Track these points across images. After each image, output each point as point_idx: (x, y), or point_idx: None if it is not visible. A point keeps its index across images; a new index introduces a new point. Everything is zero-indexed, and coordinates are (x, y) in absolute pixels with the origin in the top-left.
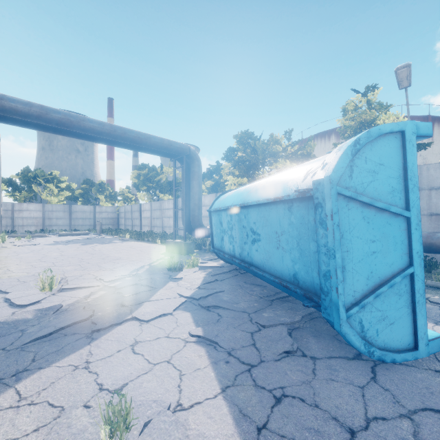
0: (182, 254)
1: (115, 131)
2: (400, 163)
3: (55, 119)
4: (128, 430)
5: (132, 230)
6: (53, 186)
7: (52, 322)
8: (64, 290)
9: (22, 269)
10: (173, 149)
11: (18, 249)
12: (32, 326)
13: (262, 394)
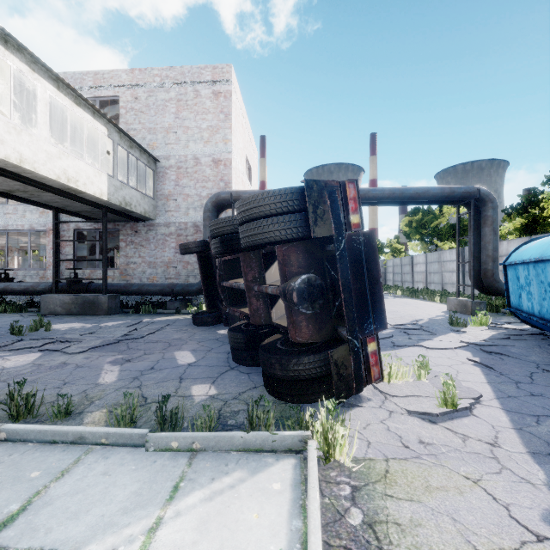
0: (468, 314)
1: (394, 194)
2: None
3: None
4: (427, 372)
5: (402, 287)
6: None
7: None
8: None
9: None
10: (456, 196)
11: None
12: None
13: (520, 391)
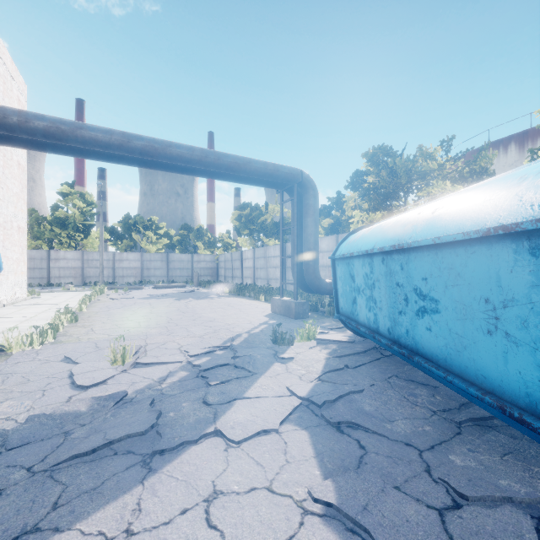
0: (292, 318)
1: (207, 157)
2: None
3: (138, 147)
4: None
5: (232, 283)
6: (152, 233)
7: (107, 423)
8: (138, 365)
9: (105, 330)
10: (280, 176)
11: (111, 304)
12: (81, 426)
13: None
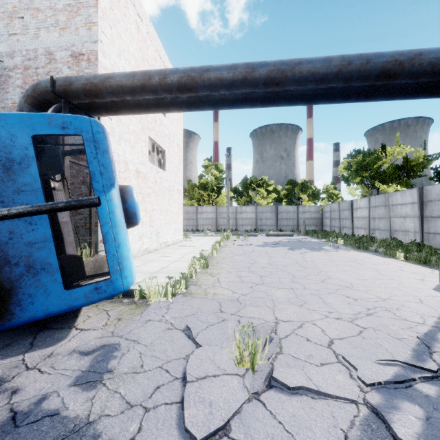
0: None
1: (350, 64)
2: None
3: (262, 75)
4: None
5: (340, 233)
6: (263, 190)
7: None
8: (275, 380)
9: (229, 283)
10: None
11: (234, 249)
12: None
13: None
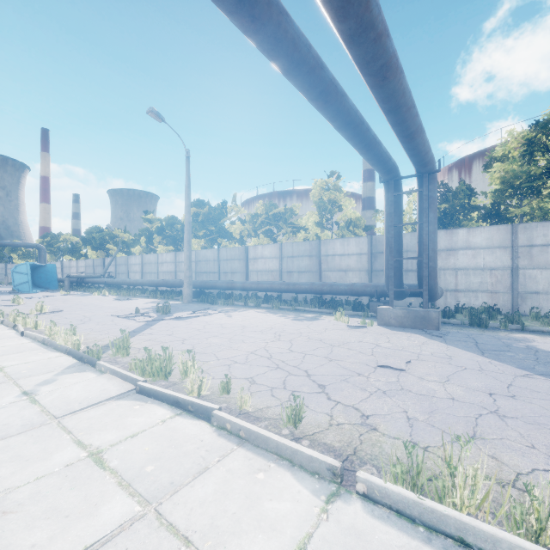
0: None
1: None
2: (27, 268)
3: None
4: None
5: None
6: None
7: None
8: None
9: None
10: (28, 246)
11: None
12: None
13: None
